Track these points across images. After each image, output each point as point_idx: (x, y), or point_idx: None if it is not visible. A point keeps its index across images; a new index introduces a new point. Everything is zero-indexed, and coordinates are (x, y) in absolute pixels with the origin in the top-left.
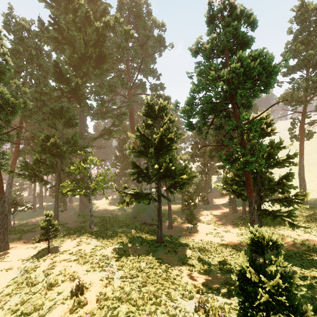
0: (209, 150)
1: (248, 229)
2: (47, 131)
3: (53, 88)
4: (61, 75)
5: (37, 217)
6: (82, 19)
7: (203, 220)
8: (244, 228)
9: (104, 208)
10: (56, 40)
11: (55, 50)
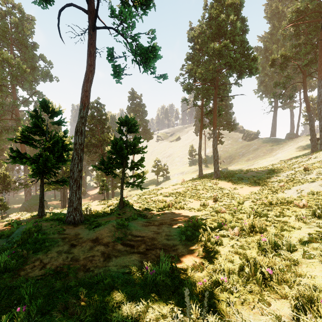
0: (87, 159)
1: None
2: None
3: None
4: None
5: None
6: None
7: (84, 202)
8: None
9: None
10: None
11: None
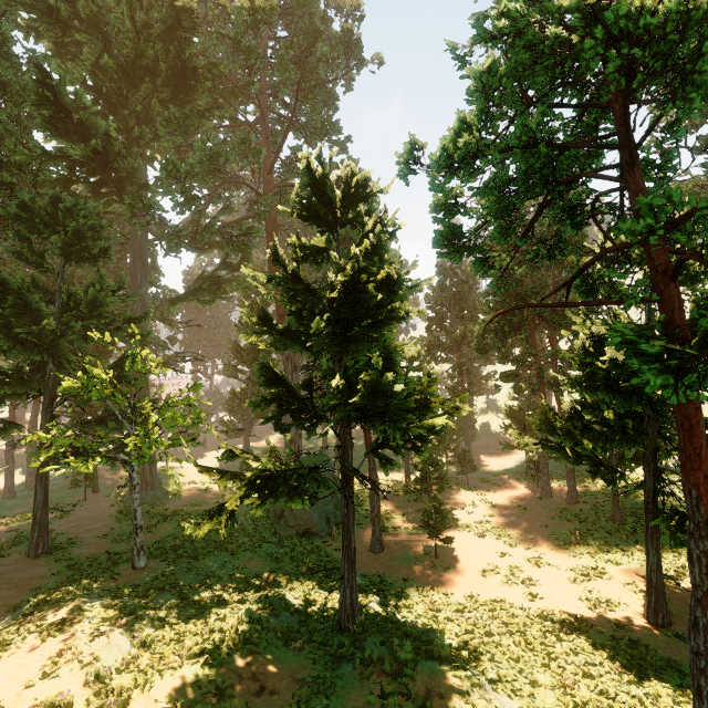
0: (478, 333)
1: (598, 554)
2: (46, 281)
3: (39, 150)
4: (61, 112)
5: (10, 515)
6: None
7: (466, 520)
8: (587, 550)
9: (202, 485)
10: (54, 19)
11: (60, 57)
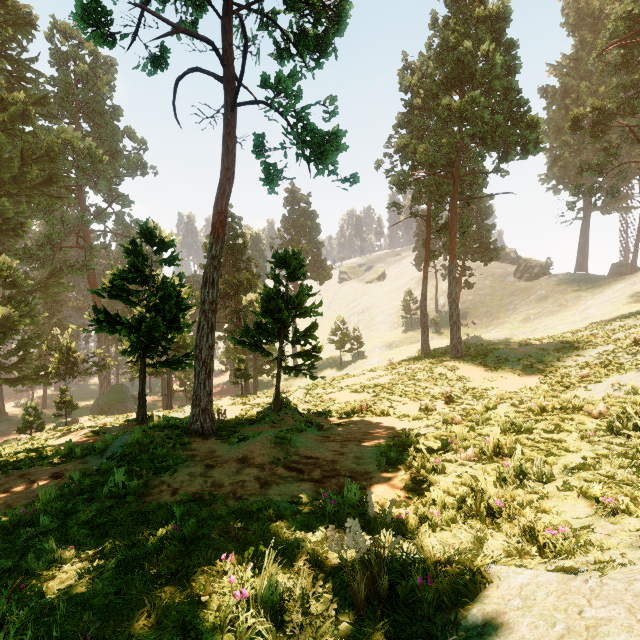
0: None
1: None
2: None
3: None
4: None
5: None
6: (14, 115)
7: None
8: None
9: None
10: None
11: None
